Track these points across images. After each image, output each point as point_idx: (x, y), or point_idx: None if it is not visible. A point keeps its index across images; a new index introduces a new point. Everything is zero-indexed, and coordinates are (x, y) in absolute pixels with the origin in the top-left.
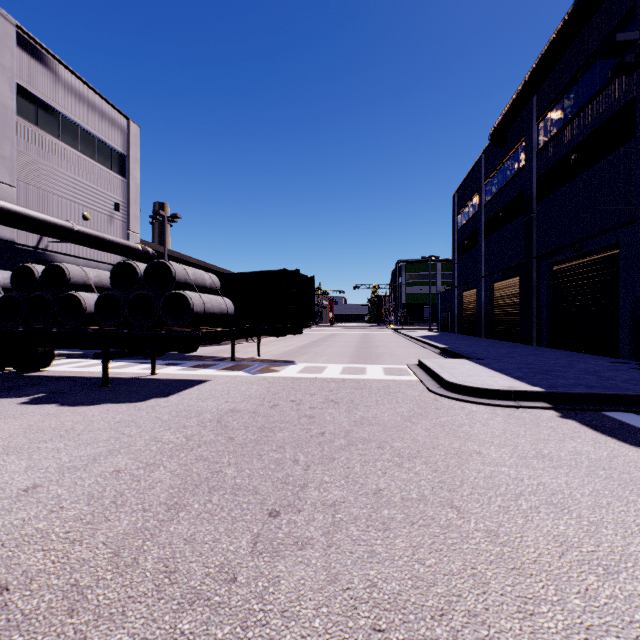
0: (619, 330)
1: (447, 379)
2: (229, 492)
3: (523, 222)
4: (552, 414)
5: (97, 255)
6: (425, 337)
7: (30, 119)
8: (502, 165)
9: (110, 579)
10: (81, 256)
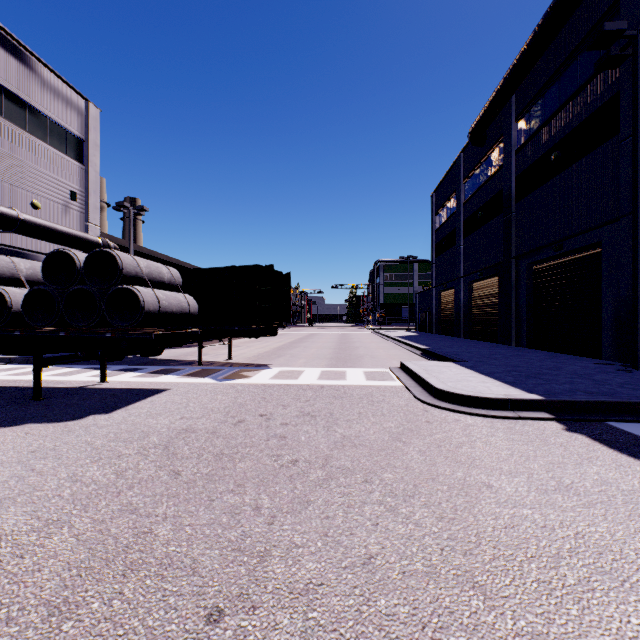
0: (601, 330)
1: (436, 386)
2: (153, 573)
3: (502, 221)
4: (556, 427)
5: (49, 248)
6: (404, 337)
7: None
8: (481, 164)
9: None
10: (29, 249)
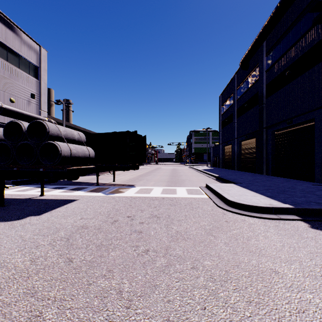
0: (315, 166)
1: (228, 198)
2: None
3: (258, 109)
4: (304, 225)
5: None
6: (206, 170)
7: None
8: (246, 79)
9: None
10: None
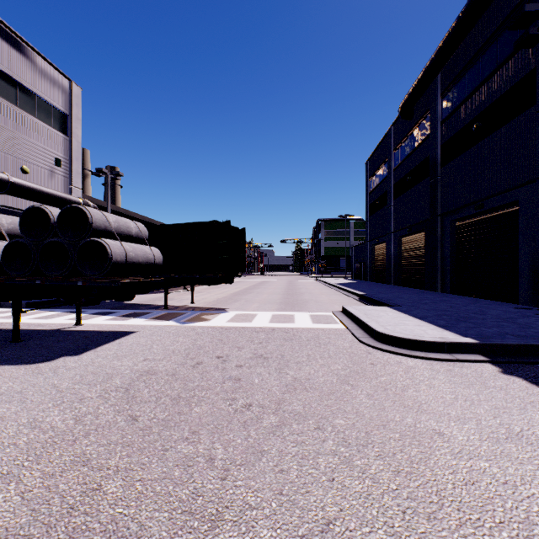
0: (519, 279)
1: (377, 329)
2: None
3: (428, 184)
4: (492, 369)
5: None
6: (343, 284)
7: None
8: (409, 135)
9: None
10: (19, 208)
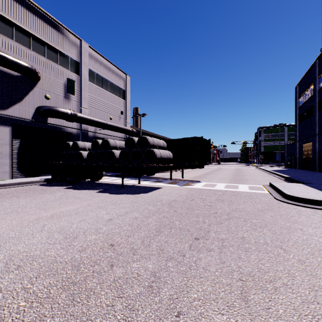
0: None
1: (286, 193)
2: (178, 229)
3: None
4: None
5: (115, 134)
6: (275, 171)
7: (93, 81)
8: None
9: (142, 248)
10: (109, 134)
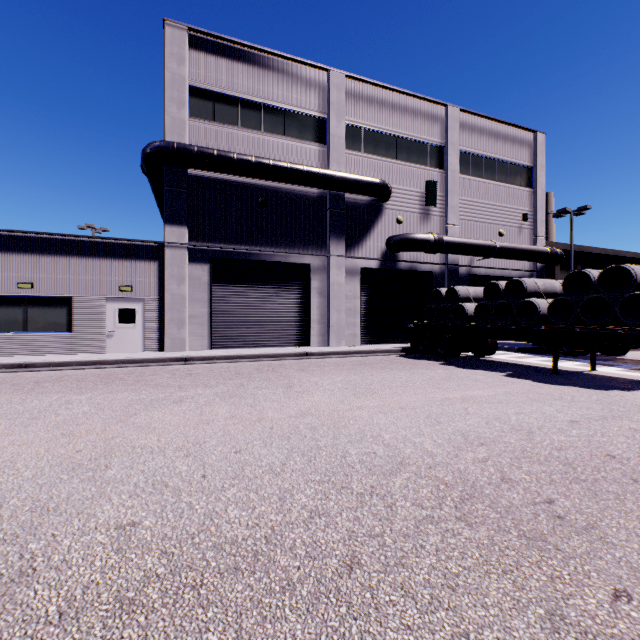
0: None
1: None
2: None
3: None
4: None
5: (508, 264)
6: None
7: (465, 172)
8: None
9: None
10: (497, 267)
